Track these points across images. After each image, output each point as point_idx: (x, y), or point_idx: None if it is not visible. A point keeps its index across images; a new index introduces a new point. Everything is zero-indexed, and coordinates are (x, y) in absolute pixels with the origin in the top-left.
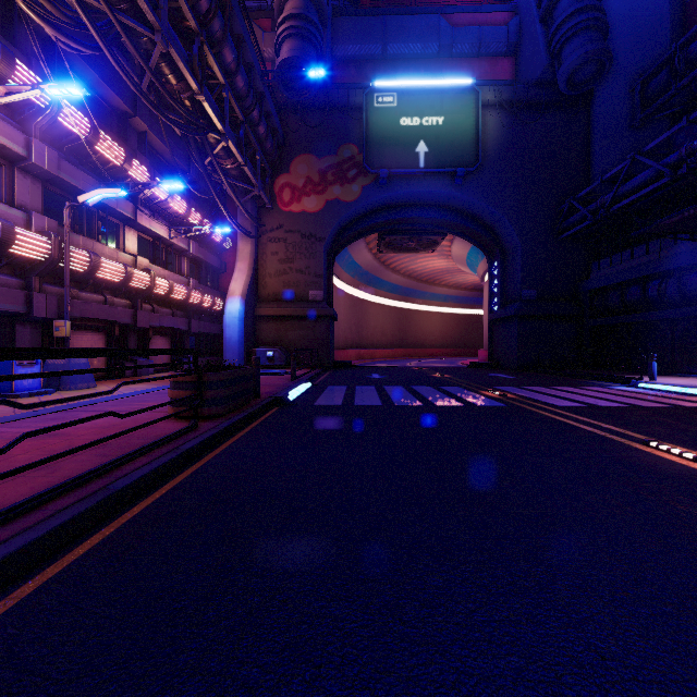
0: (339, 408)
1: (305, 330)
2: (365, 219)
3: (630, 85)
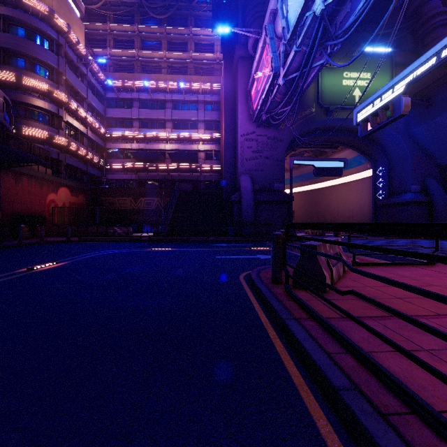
0: None
1: None
2: None
3: None
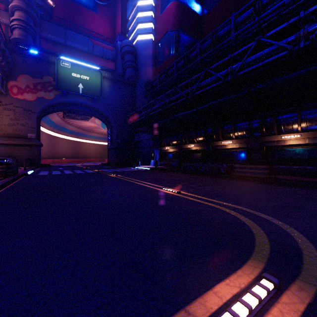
0: (47, 175)
1: (26, 150)
2: (56, 106)
3: (144, 85)
